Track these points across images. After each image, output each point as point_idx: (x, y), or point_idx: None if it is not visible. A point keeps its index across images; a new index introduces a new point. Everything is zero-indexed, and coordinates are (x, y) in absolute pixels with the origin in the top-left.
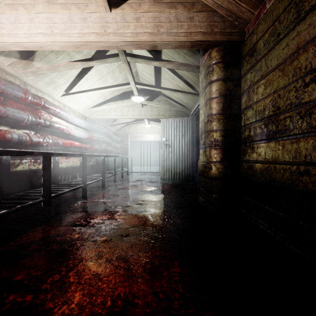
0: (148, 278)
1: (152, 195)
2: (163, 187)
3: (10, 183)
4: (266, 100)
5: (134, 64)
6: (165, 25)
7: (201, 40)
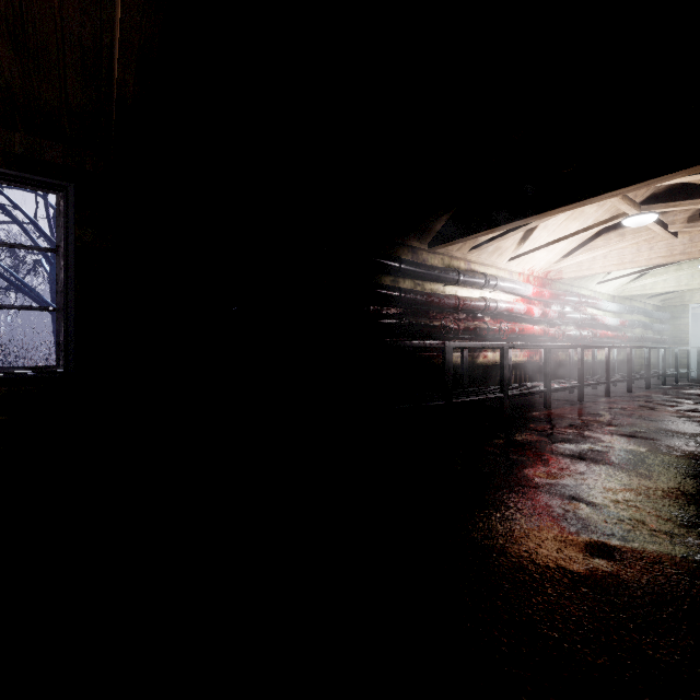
0: None
1: None
2: None
3: (573, 369)
4: None
5: None
6: None
7: None
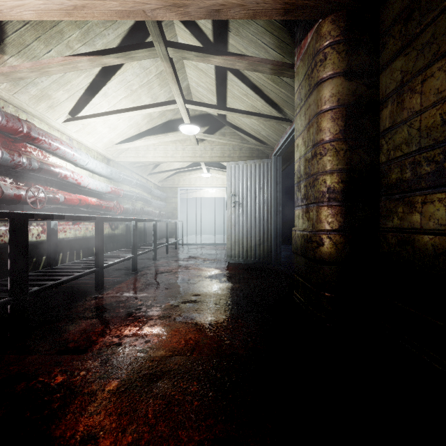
0: None
1: (212, 285)
2: (230, 269)
3: None
4: None
5: (184, 75)
6: None
7: None
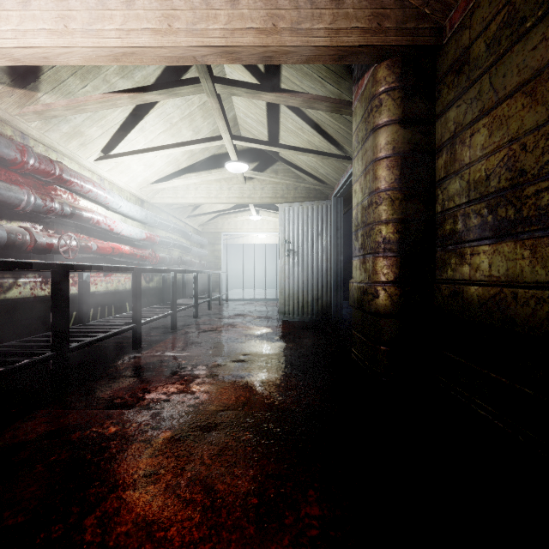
0: (254, 532)
1: (263, 344)
2: (283, 328)
3: None
4: (493, 159)
5: (230, 104)
6: (288, 14)
7: (358, 45)
